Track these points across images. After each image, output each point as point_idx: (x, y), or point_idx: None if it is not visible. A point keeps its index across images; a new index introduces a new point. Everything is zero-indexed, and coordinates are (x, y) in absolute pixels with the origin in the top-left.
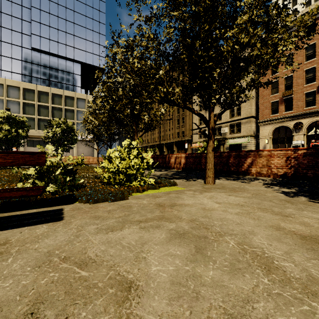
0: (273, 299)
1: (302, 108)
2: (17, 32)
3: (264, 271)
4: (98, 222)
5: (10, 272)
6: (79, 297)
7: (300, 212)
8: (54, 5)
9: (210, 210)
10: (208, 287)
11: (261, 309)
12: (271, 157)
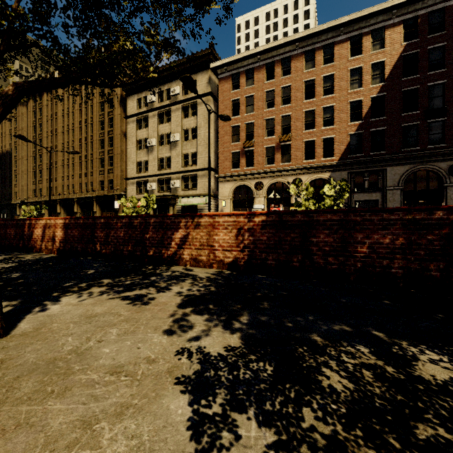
0: None
1: (262, 166)
2: None
3: None
4: None
5: None
6: None
7: None
8: None
9: None
10: None
11: None
12: (215, 229)
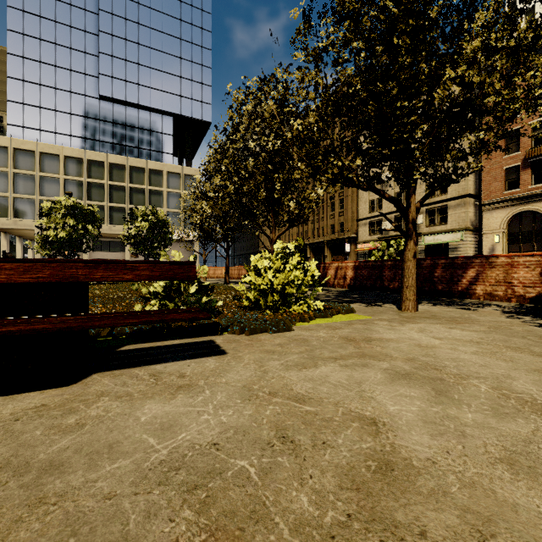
0: None
1: None
2: (79, 73)
3: None
4: (277, 357)
5: (220, 403)
6: (322, 427)
7: None
8: (132, 26)
9: (430, 348)
10: (473, 427)
11: None
12: (514, 268)
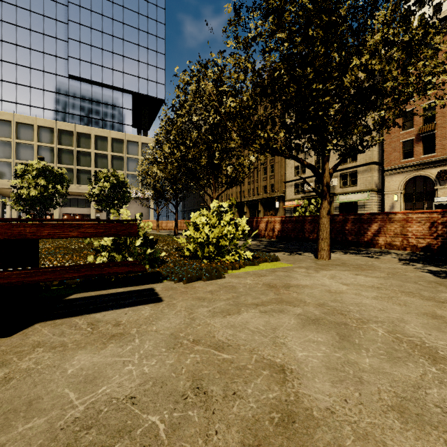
0: (446, 387)
1: None
2: (51, 55)
3: (430, 361)
4: (206, 304)
5: (146, 352)
6: (235, 376)
7: None
8: (97, 17)
9: (338, 293)
10: (369, 373)
11: (436, 394)
12: (408, 223)
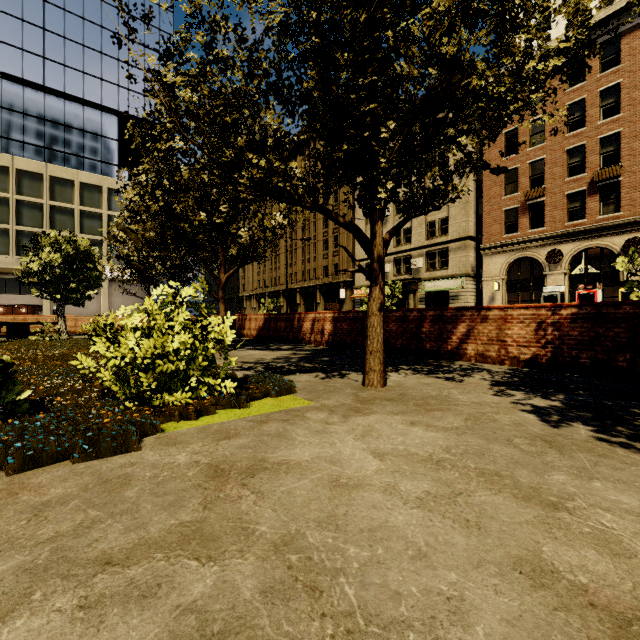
0: None
1: (561, 224)
2: None
3: None
4: None
5: None
6: None
7: (585, 484)
8: None
9: (351, 488)
10: None
11: None
12: (507, 323)
